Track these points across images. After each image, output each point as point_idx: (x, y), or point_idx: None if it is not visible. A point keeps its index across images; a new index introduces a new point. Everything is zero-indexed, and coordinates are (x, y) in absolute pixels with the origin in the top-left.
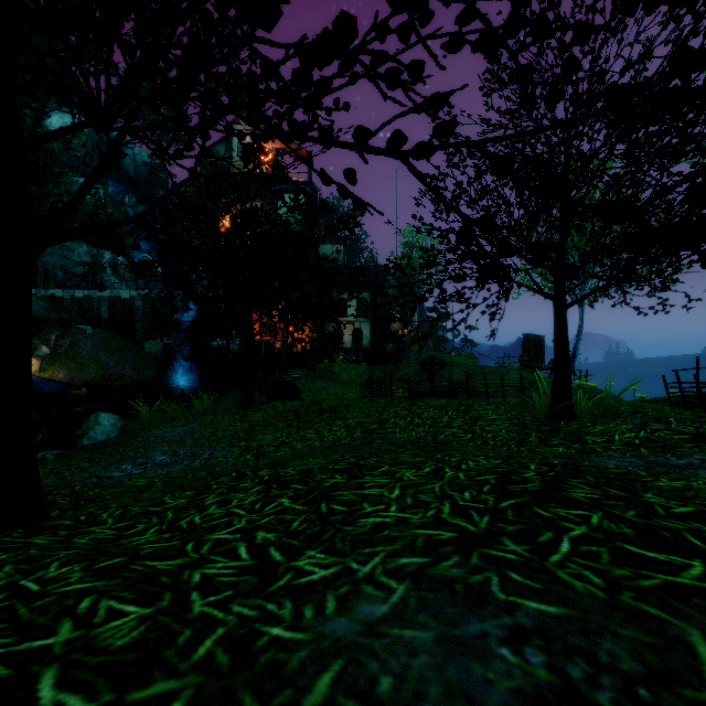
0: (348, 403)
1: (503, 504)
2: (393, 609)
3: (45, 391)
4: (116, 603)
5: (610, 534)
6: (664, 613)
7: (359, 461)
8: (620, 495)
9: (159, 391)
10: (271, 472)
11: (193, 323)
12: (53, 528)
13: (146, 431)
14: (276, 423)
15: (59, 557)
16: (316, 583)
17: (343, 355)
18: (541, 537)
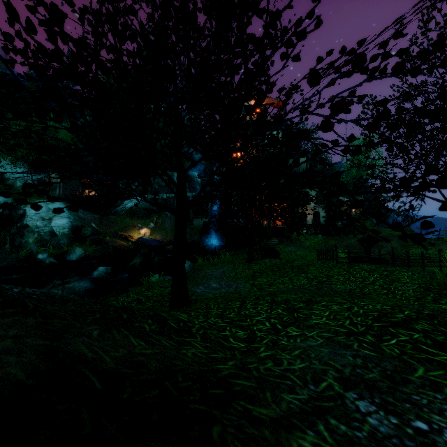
0: (308, 263)
1: (374, 324)
2: (318, 344)
3: (153, 245)
4: (236, 330)
5: (418, 341)
6: (415, 363)
7: (312, 298)
8: (443, 331)
9: (201, 247)
10: (271, 298)
11: (218, 211)
12: (200, 308)
13: (203, 270)
14: (267, 272)
15: (211, 316)
16: (293, 335)
17: (306, 229)
18: (384, 337)
